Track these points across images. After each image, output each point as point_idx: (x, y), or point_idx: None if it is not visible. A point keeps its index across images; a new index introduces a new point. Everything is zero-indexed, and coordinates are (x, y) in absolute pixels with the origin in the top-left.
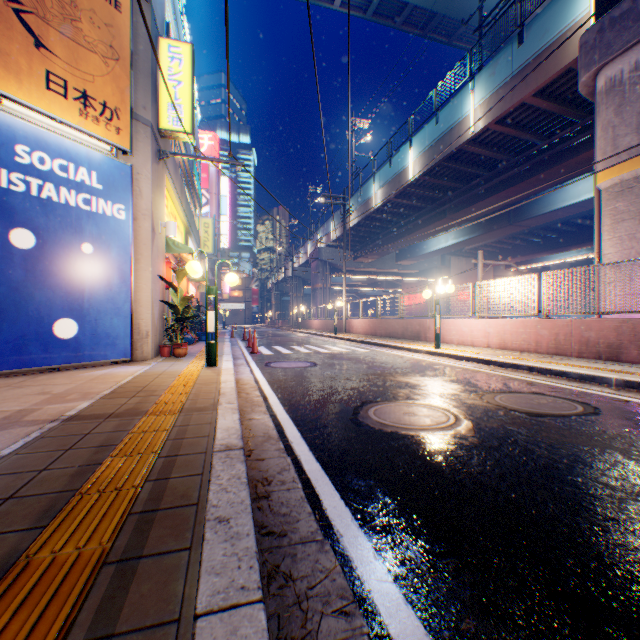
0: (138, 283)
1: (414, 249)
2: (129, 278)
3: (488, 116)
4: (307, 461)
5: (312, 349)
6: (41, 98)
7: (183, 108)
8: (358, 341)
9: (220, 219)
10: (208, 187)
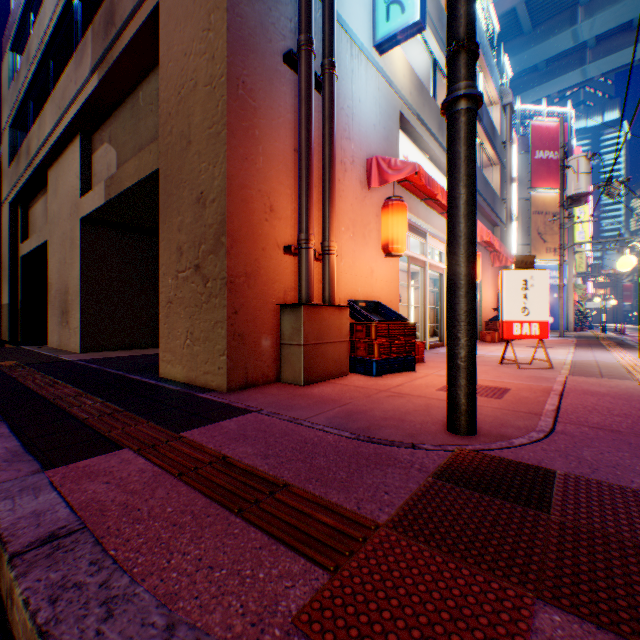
0: (567, 304)
1: None
2: (565, 303)
3: None
4: (634, 341)
5: None
6: (543, 256)
7: (583, 232)
8: None
9: None
10: None
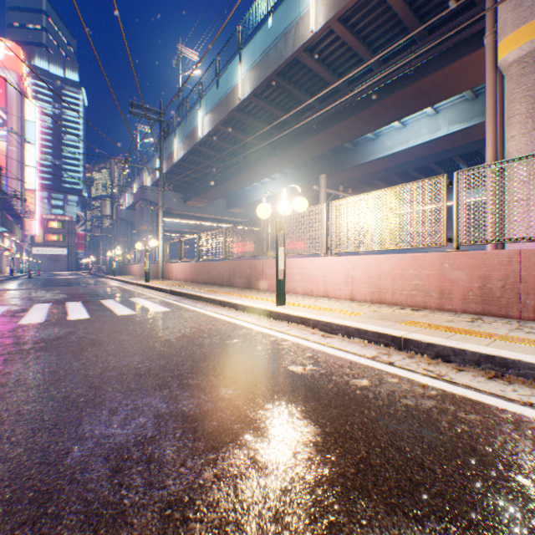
0: None
1: (245, 197)
2: None
3: (333, 7)
4: None
5: (61, 311)
6: None
7: None
8: (168, 291)
9: (25, 147)
10: (5, 105)
